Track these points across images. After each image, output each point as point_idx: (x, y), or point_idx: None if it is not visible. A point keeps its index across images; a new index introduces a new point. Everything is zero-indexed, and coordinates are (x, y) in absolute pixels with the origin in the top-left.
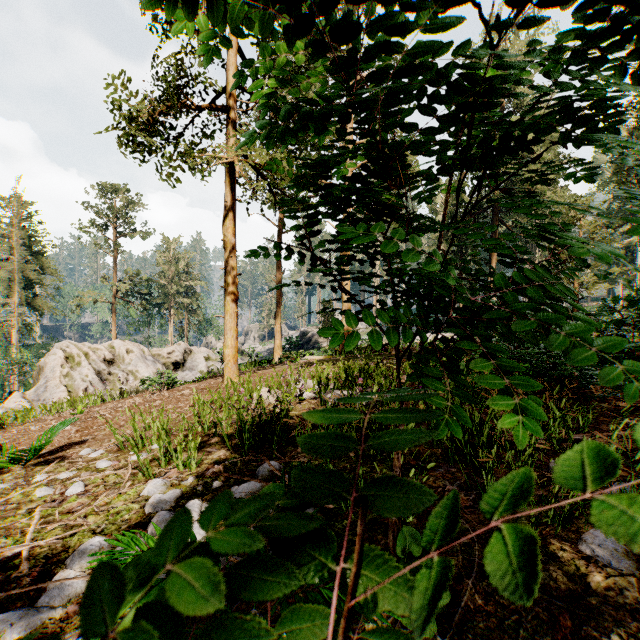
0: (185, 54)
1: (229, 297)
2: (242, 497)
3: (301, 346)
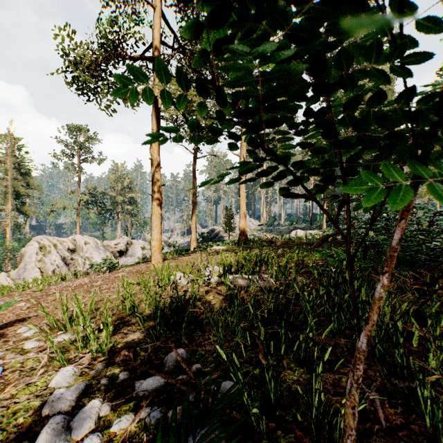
0: (119, 12)
1: (155, 202)
2: (145, 396)
3: (210, 239)
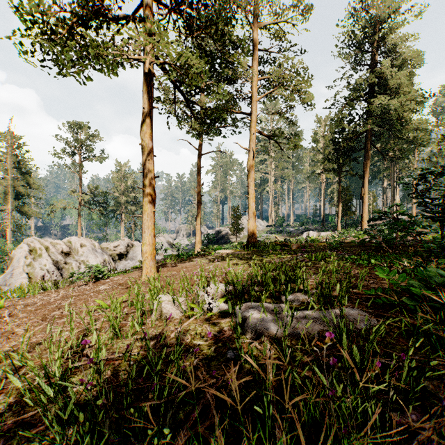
0: None
1: (147, 198)
2: None
3: (216, 241)
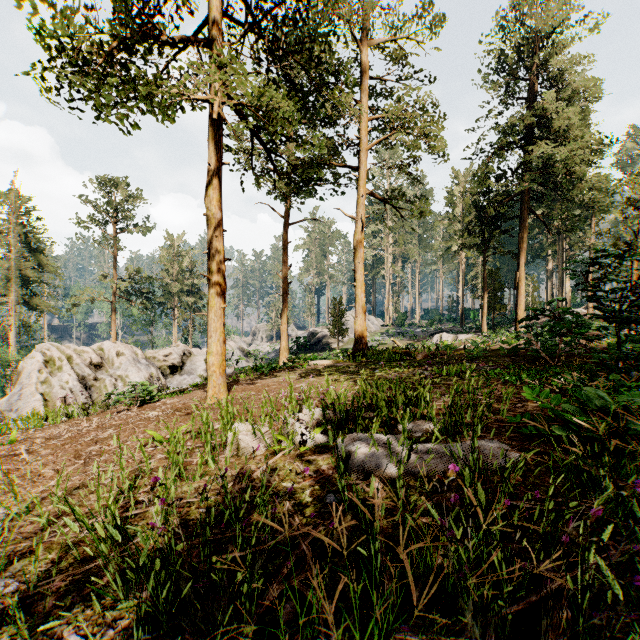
0: None
1: (214, 289)
2: None
3: (310, 347)
